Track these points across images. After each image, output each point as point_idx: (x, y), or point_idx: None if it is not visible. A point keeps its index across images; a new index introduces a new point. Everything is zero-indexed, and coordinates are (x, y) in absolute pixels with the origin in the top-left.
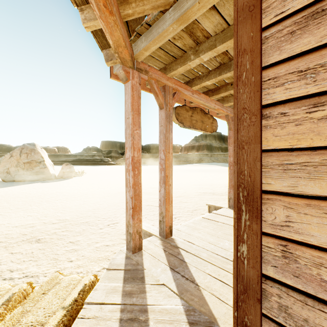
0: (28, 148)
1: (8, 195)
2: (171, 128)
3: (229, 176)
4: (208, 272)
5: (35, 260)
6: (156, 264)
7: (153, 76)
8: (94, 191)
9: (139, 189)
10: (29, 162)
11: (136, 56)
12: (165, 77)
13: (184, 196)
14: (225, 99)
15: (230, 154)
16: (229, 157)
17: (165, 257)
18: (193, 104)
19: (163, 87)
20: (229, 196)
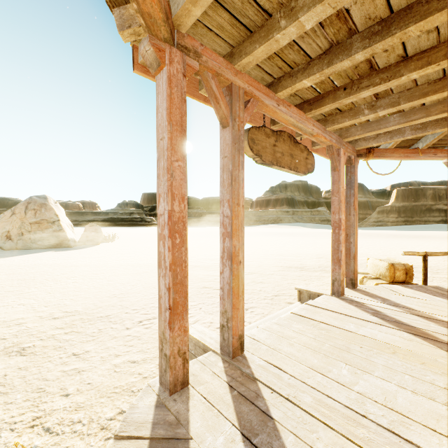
0: (37, 203)
1: (1, 271)
2: (243, 161)
3: (333, 244)
4: (321, 447)
5: (5, 392)
6: (214, 423)
7: (209, 65)
8: (127, 264)
9: (183, 272)
10: (38, 222)
11: (177, 20)
12: (231, 70)
13: (259, 273)
14: (329, 119)
15: (334, 208)
16: (333, 214)
17: (232, 405)
18: (277, 127)
19: (228, 87)
20: (332, 277)
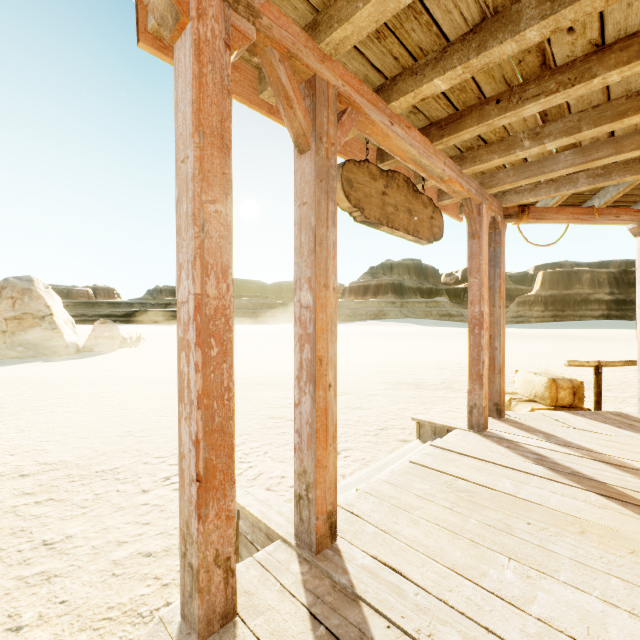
0: (17, 288)
1: None
2: (334, 212)
3: (471, 351)
4: None
5: None
6: None
7: (274, 35)
8: (155, 381)
9: (226, 408)
10: (18, 317)
11: None
12: (314, 51)
13: (355, 394)
14: (467, 156)
15: (472, 296)
16: (471, 305)
17: None
18: (387, 167)
19: (309, 82)
20: (470, 402)
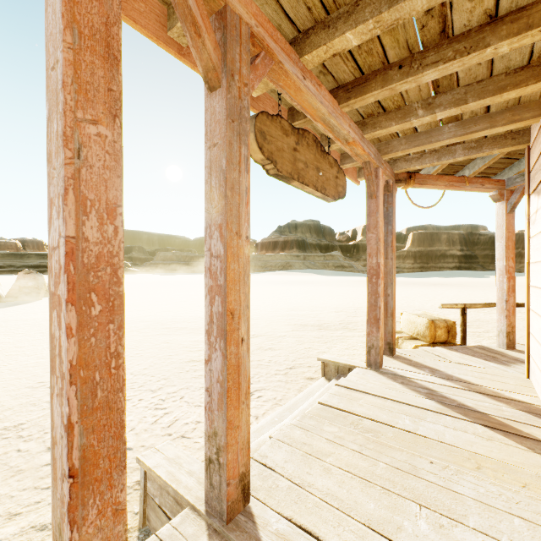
0: None
1: None
2: (247, 157)
3: (369, 298)
4: None
5: None
6: None
7: None
8: None
9: (113, 379)
10: None
11: None
12: None
13: (267, 335)
14: (368, 122)
15: (370, 249)
16: (369, 257)
17: None
18: (297, 127)
19: (220, 13)
20: (368, 343)
